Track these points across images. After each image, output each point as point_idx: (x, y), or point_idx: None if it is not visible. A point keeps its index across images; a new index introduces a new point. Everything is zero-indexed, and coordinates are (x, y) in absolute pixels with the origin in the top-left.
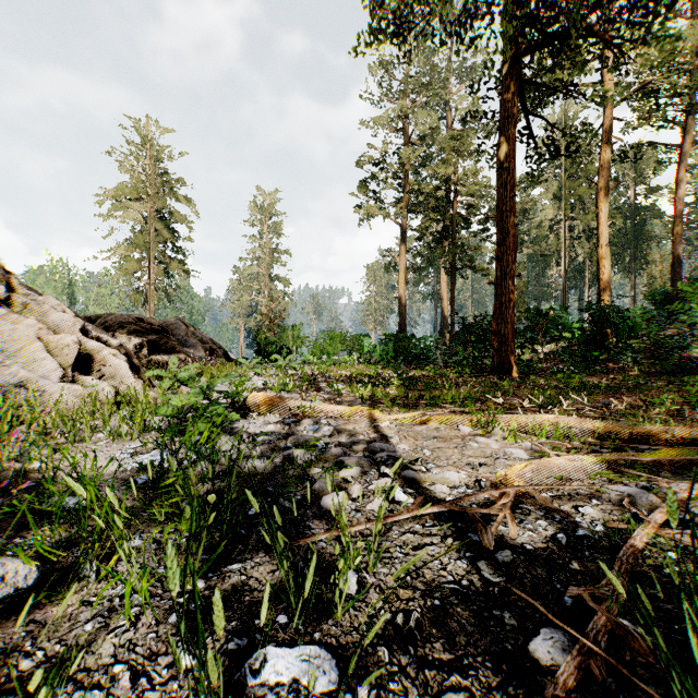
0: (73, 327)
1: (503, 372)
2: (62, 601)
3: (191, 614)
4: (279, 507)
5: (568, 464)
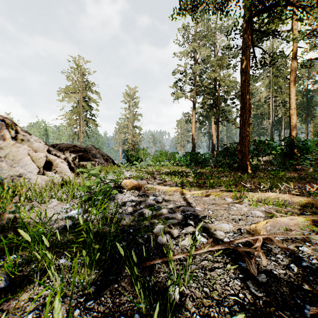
0: (44, 149)
1: (243, 170)
2: (19, 297)
3: (86, 309)
4: (136, 242)
5: (289, 221)
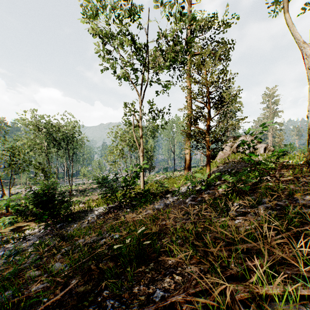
0: None
1: None
2: None
3: None
4: None
5: None
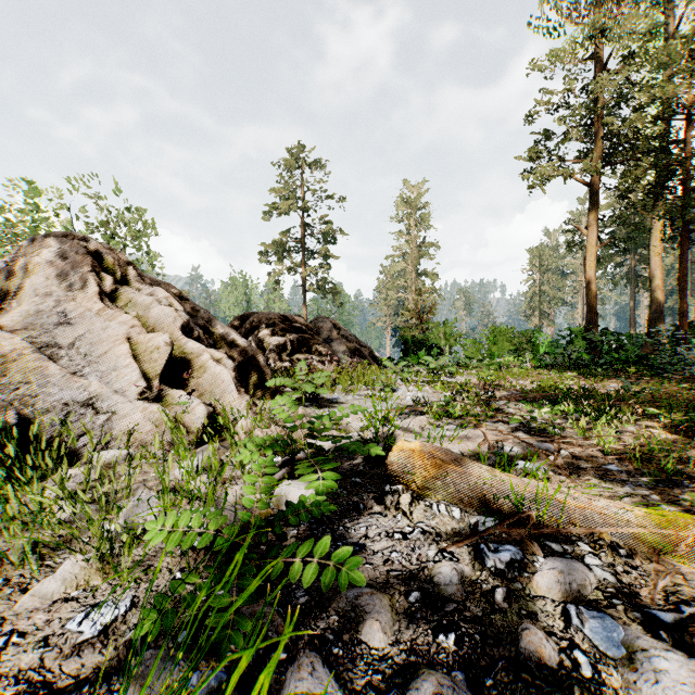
0: (173, 324)
1: None
2: None
3: None
4: None
5: None
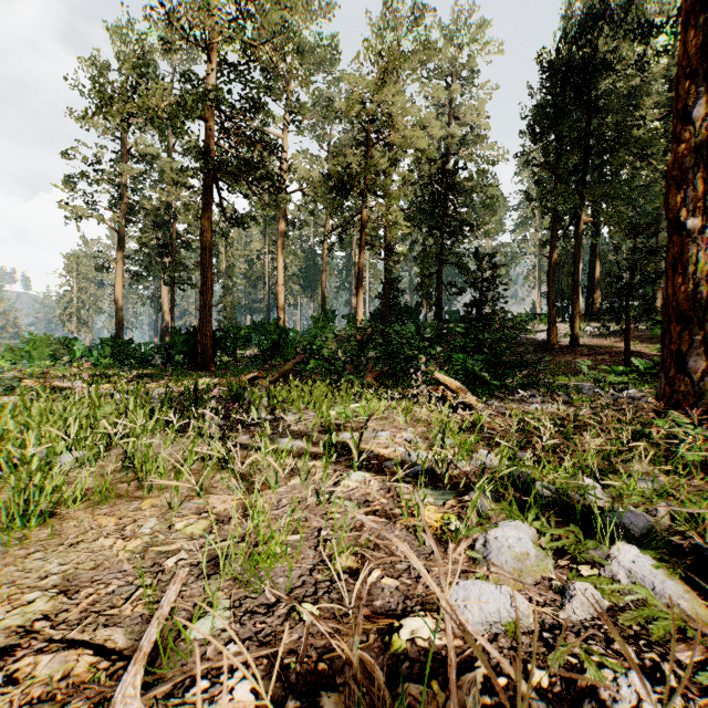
0: None
1: (204, 368)
2: None
3: None
4: None
5: (200, 387)
